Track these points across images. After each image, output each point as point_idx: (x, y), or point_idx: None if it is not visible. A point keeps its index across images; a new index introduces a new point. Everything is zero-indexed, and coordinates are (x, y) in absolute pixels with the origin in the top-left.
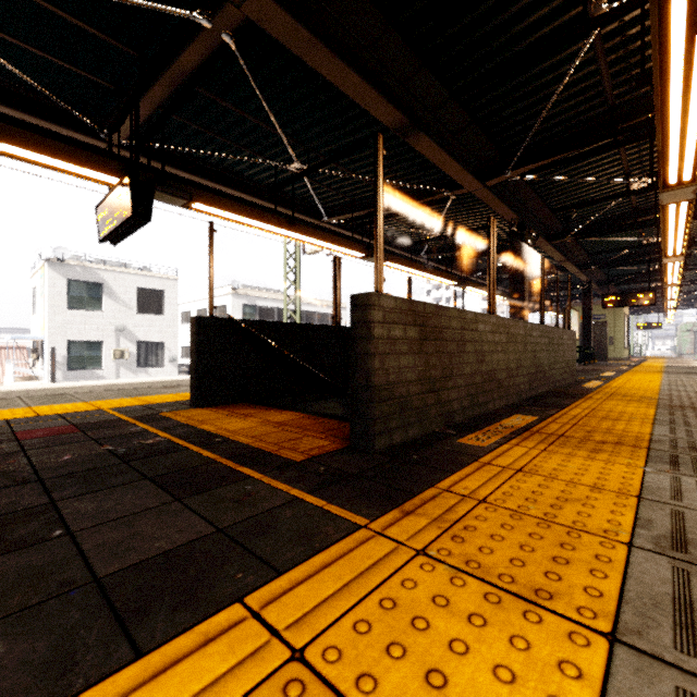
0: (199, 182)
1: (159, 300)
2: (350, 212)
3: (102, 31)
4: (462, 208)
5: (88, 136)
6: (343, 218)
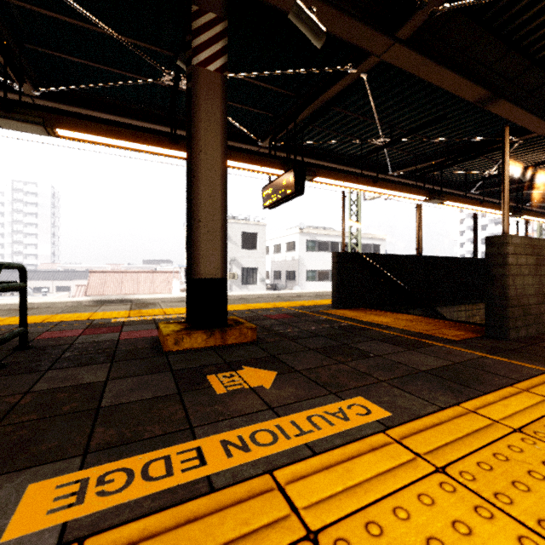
0: (306, 161)
1: (254, 239)
2: (412, 165)
3: (278, 86)
4: (524, 147)
5: (251, 145)
6: (406, 170)
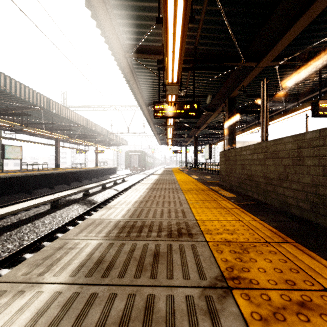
0: None
1: None
2: None
3: None
4: None
5: None
6: None
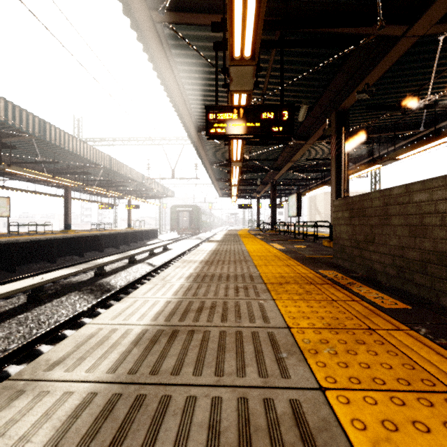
0: None
1: None
2: None
3: None
4: None
5: None
6: None
